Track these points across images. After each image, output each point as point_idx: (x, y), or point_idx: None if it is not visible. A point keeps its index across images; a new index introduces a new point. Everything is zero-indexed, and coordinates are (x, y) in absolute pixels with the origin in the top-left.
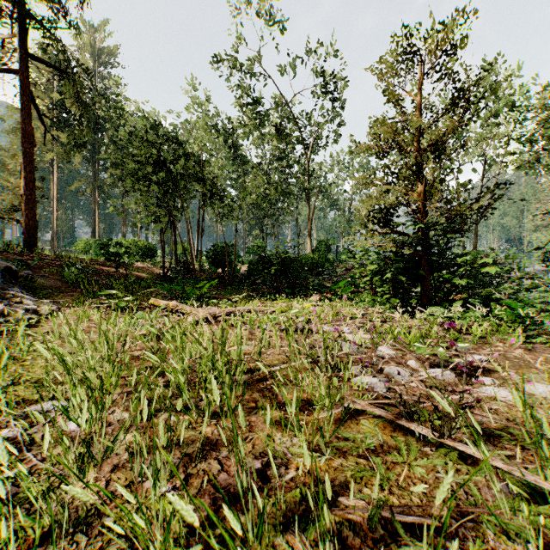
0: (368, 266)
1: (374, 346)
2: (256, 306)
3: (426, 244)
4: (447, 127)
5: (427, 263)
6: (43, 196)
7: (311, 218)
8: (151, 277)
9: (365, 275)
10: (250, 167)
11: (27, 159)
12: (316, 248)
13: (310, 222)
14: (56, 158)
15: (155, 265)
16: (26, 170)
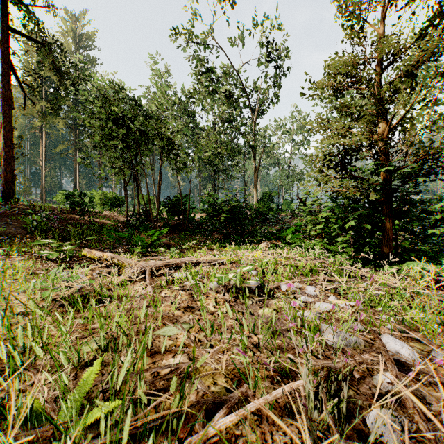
0: (320, 214)
1: (377, 337)
2: (205, 254)
3: (390, 189)
4: (422, 52)
5: (389, 210)
6: (22, 153)
7: (257, 173)
8: (115, 224)
9: (317, 222)
10: (204, 128)
11: (6, 119)
12: (261, 199)
13: (256, 176)
14: (44, 125)
15: (121, 213)
16: (4, 129)
